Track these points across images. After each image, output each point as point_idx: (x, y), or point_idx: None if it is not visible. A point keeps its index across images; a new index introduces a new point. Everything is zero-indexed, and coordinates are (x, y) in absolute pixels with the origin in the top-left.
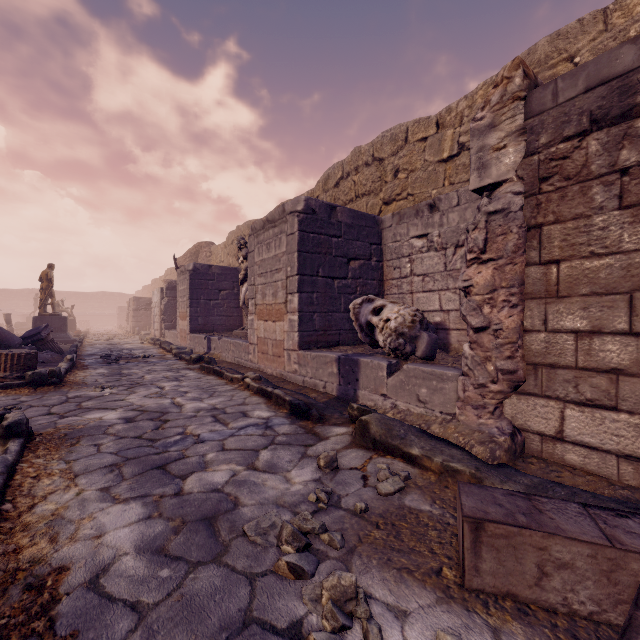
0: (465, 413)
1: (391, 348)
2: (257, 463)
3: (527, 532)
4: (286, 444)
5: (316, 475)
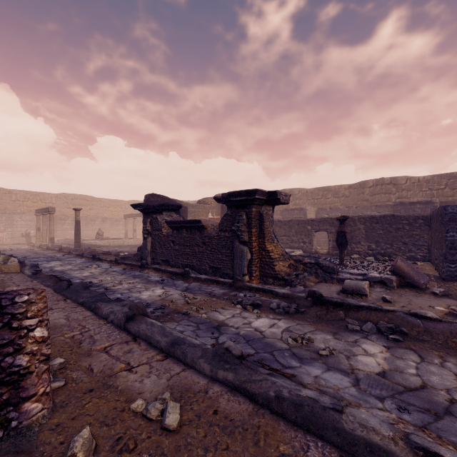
0: None
1: None
2: None
3: None
4: None
5: None
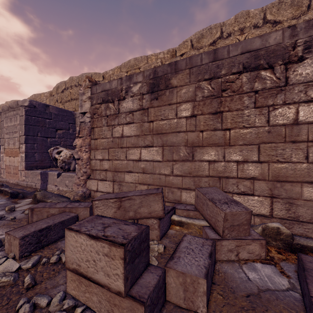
0: (75, 187)
1: (59, 167)
2: None
3: (45, 208)
4: None
5: (2, 214)
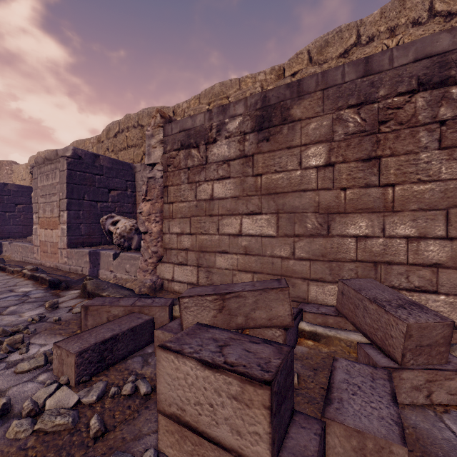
0: (140, 274)
1: (116, 244)
2: (4, 312)
3: (104, 307)
4: (33, 302)
5: (42, 312)
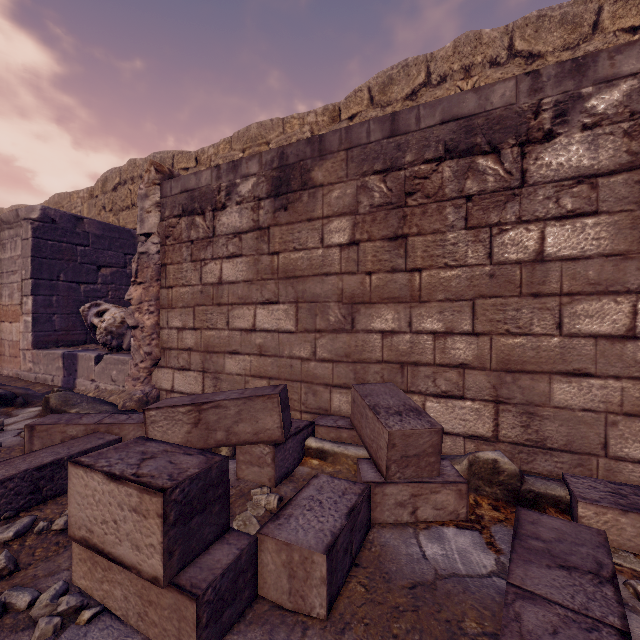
0: (129, 384)
1: (100, 343)
2: None
3: (57, 426)
4: None
5: None
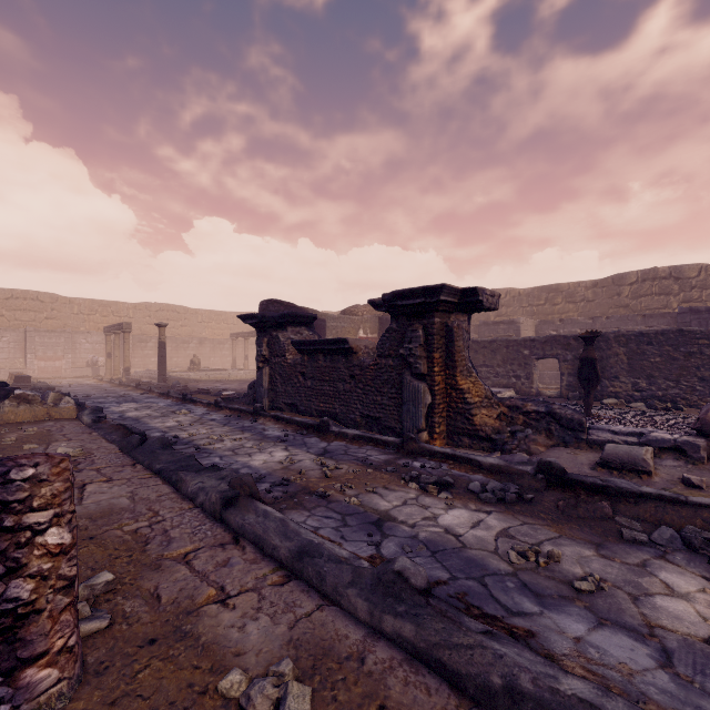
0: None
1: None
2: None
3: None
4: None
5: None
